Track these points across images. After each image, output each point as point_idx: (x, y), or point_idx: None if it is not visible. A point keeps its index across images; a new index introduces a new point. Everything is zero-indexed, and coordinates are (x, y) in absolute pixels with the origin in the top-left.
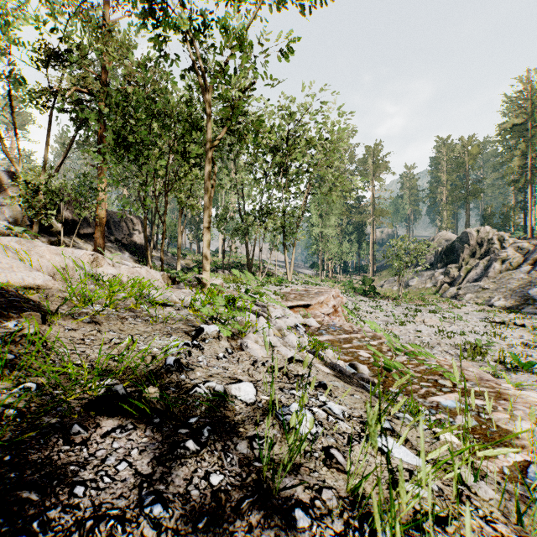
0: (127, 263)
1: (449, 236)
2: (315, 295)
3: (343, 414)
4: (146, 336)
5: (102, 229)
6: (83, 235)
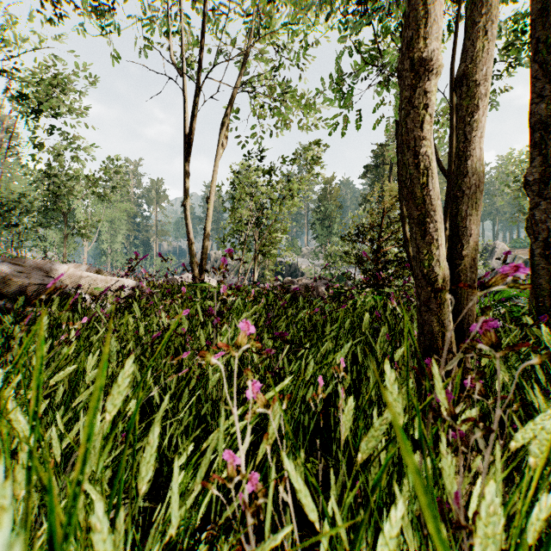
0: None
1: None
2: None
3: None
4: None
5: None
6: None
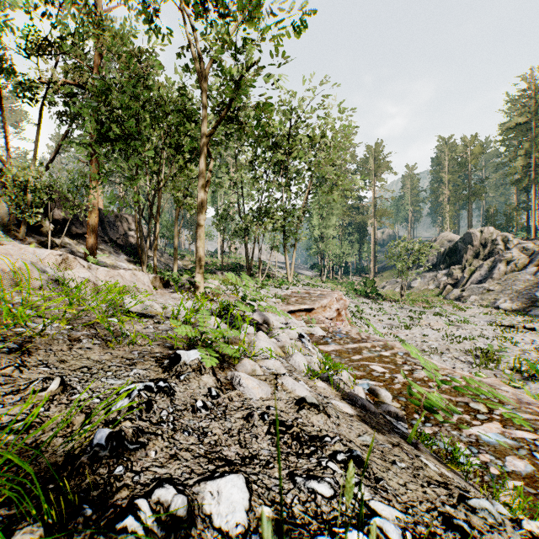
0: (122, 264)
1: (451, 236)
2: (317, 298)
3: None
4: (96, 369)
5: (95, 229)
6: (76, 235)
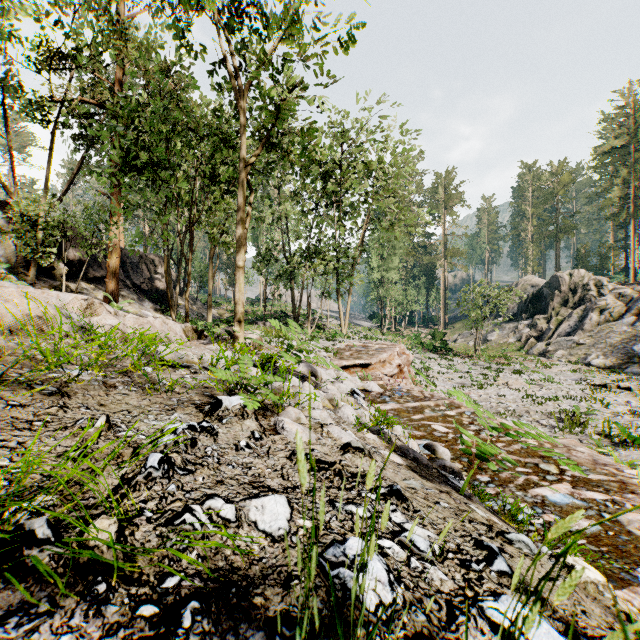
0: (147, 312)
1: (535, 281)
2: (375, 352)
3: (432, 550)
4: (136, 413)
5: (116, 271)
6: (93, 279)
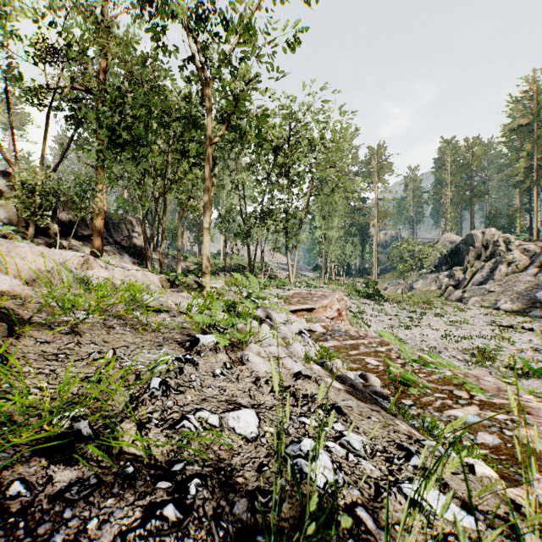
0: (127, 265)
1: (453, 238)
2: (318, 299)
3: (365, 450)
4: (133, 348)
5: (100, 231)
6: (81, 237)
